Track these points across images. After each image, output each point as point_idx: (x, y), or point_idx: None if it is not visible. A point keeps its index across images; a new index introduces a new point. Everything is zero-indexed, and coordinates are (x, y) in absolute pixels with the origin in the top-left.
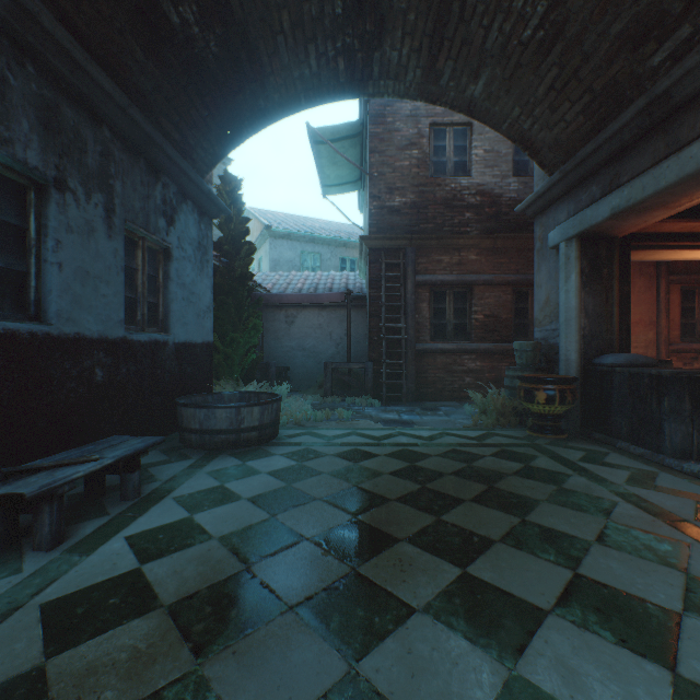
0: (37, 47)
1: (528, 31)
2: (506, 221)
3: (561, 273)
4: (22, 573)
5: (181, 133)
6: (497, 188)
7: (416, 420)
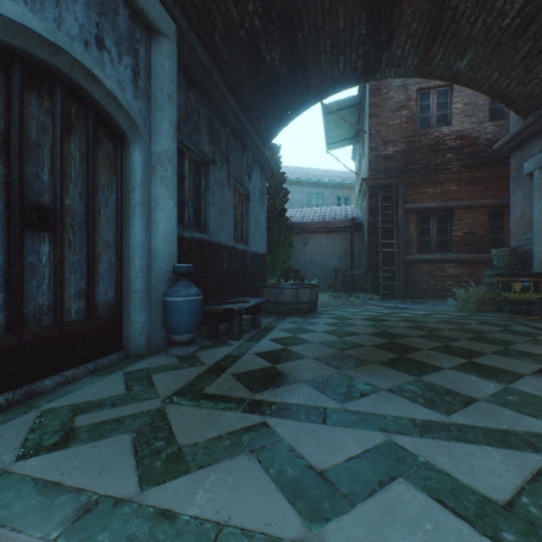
0: (209, 91)
1: (507, 20)
2: (483, 157)
3: (535, 194)
4: (233, 345)
5: (258, 123)
6: (474, 132)
7: (410, 307)
